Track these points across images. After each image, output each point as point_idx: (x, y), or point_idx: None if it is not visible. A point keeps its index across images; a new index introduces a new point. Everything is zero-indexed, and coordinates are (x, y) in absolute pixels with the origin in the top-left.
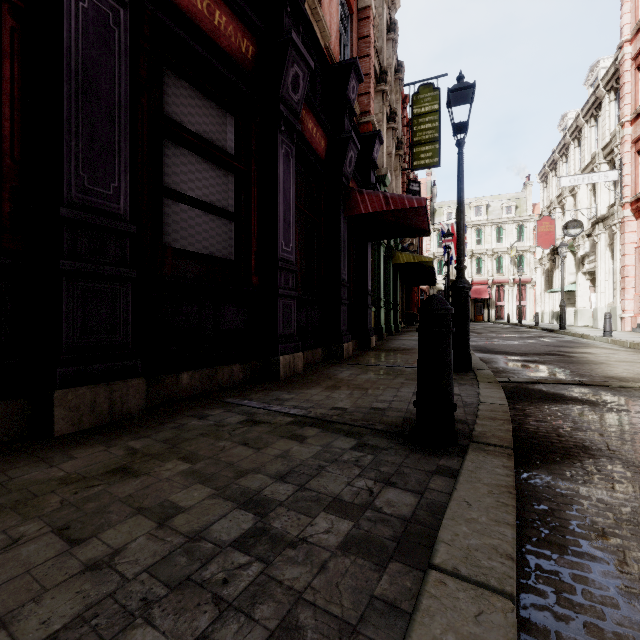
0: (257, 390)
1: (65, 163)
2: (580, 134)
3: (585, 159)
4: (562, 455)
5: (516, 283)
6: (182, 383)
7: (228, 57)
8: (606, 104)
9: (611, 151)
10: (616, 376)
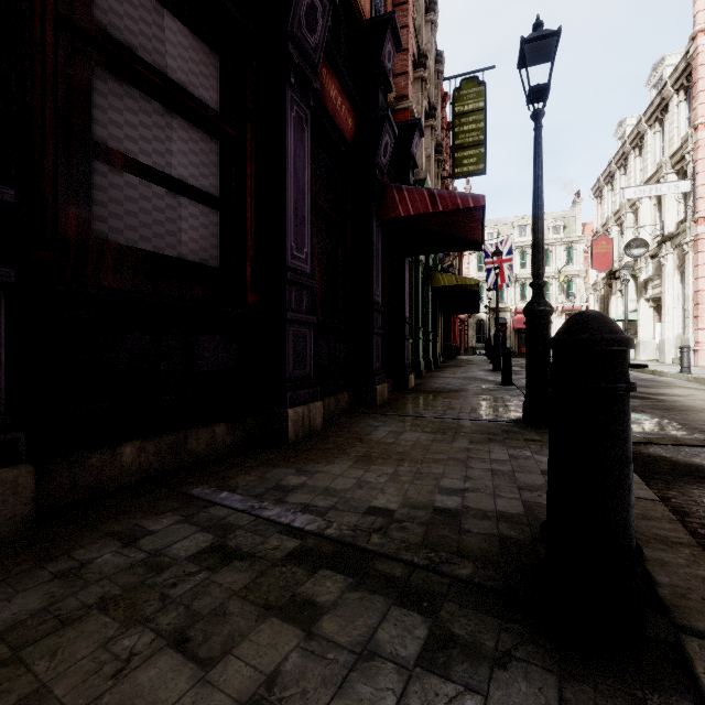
0: (249, 466)
1: None
2: (642, 141)
3: (648, 170)
4: None
5: (564, 312)
6: (122, 461)
7: None
8: (674, 105)
9: (681, 159)
10: None
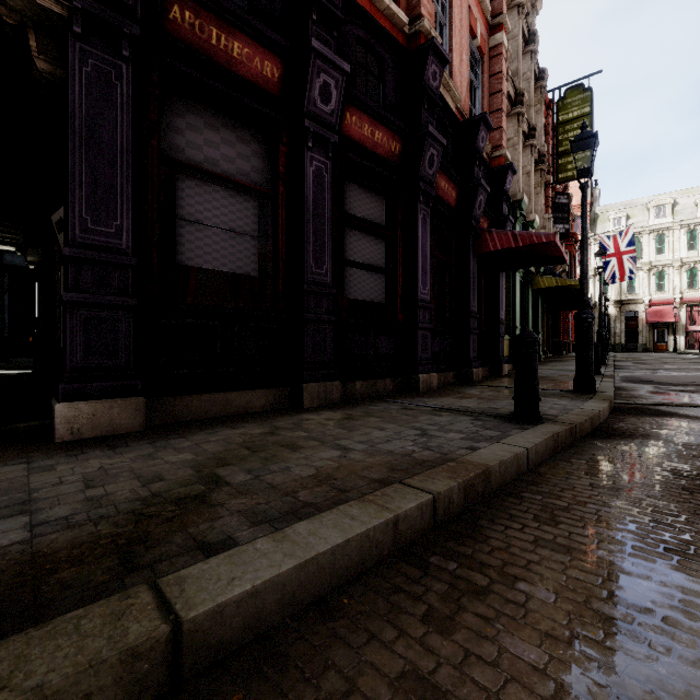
0: (404, 397)
1: (305, 260)
2: None
3: None
4: (623, 437)
5: None
6: (356, 388)
7: (383, 159)
8: None
9: None
10: None
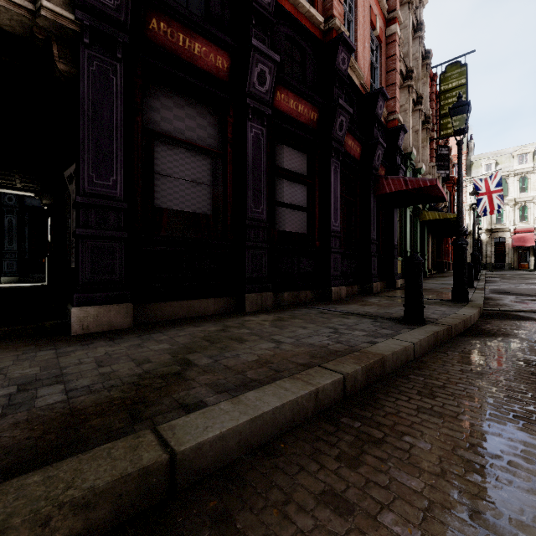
0: (321, 304)
1: (247, 202)
2: None
3: None
4: (488, 335)
5: None
6: (284, 297)
7: (304, 125)
8: None
9: None
10: None
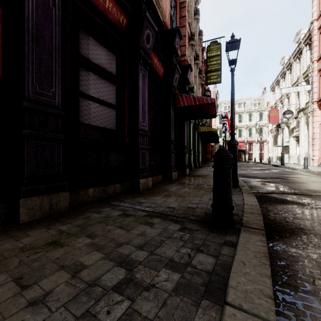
0: (128, 197)
1: (26, 78)
2: (291, 67)
3: (294, 79)
4: (289, 233)
5: (259, 142)
6: (89, 194)
7: (113, 24)
8: (304, 51)
9: (307, 75)
10: (312, 189)
